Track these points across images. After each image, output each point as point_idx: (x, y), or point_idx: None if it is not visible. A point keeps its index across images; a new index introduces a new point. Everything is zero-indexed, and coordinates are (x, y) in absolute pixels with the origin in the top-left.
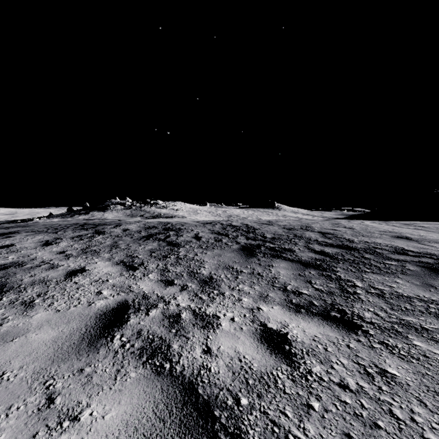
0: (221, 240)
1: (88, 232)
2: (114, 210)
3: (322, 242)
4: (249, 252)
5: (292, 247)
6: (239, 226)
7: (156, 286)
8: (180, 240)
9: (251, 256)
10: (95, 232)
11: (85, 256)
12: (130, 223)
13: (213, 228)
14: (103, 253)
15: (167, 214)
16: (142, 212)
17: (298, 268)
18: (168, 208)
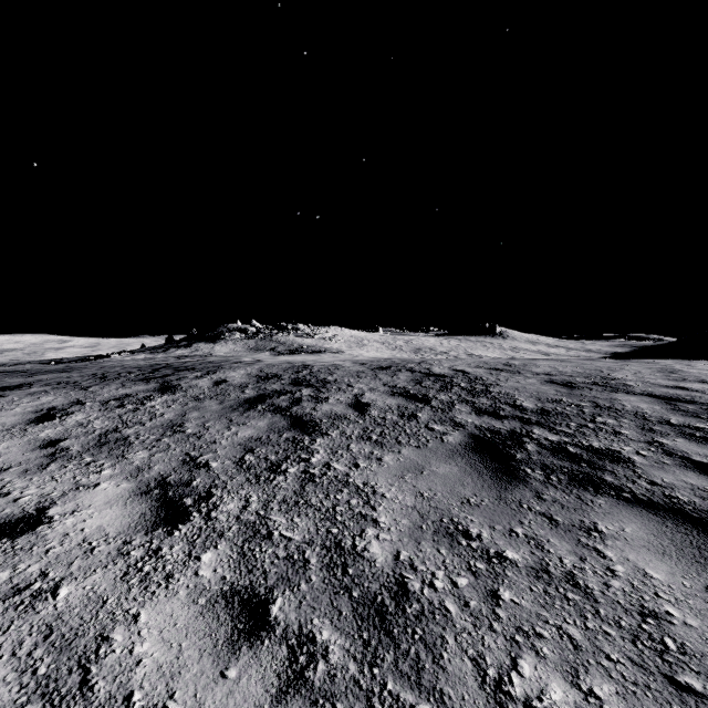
0: (414, 415)
1: (145, 388)
2: (230, 341)
3: (688, 429)
4: (498, 462)
5: (614, 444)
6: (448, 375)
7: (197, 642)
8: (321, 412)
9: (509, 477)
10: (159, 387)
11: (92, 456)
12: (236, 366)
13: (394, 380)
14: (138, 448)
15: (313, 346)
16: (273, 343)
17: (705, 553)
18: (315, 336)
